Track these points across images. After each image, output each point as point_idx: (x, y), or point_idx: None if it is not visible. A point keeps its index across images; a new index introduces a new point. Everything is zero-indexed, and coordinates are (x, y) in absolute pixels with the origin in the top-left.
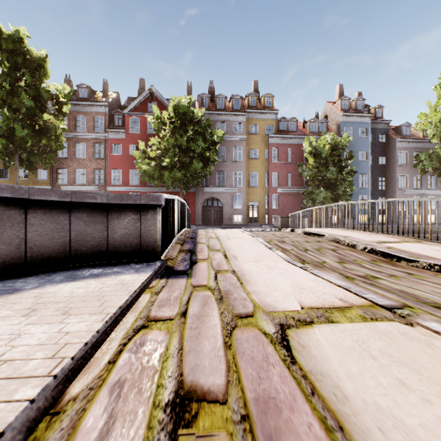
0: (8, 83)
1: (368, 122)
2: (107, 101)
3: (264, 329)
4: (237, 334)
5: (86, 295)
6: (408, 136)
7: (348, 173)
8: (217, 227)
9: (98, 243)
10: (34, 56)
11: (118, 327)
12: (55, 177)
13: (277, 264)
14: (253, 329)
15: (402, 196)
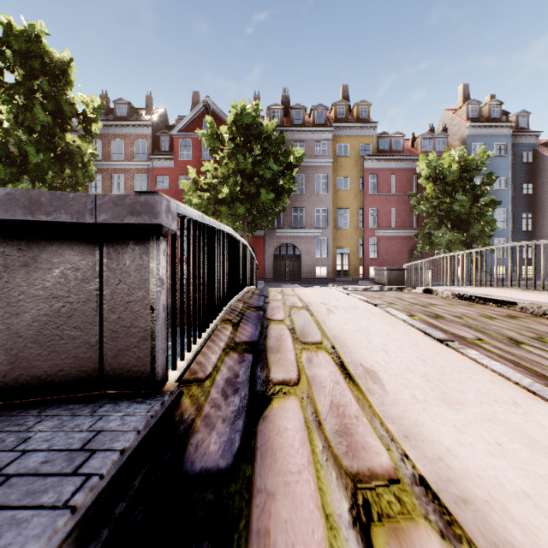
0: (21, 94)
1: (507, 134)
2: (151, 120)
3: None
4: None
5: None
6: None
7: (485, 205)
8: (293, 282)
9: None
10: (55, 59)
11: None
12: None
13: (544, 427)
14: None
15: None
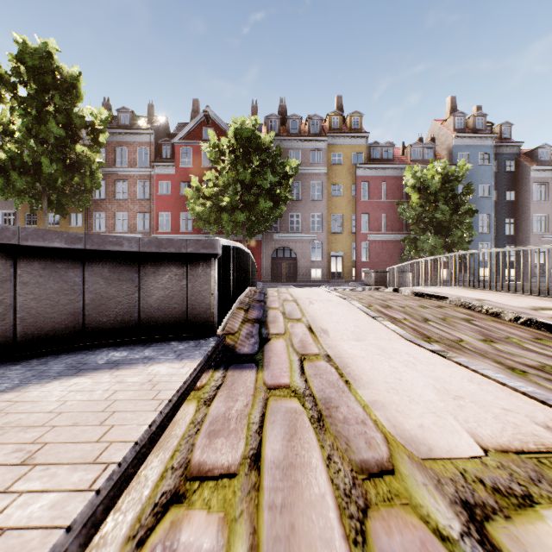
0: (34, 108)
1: (491, 145)
2: (153, 128)
3: (435, 520)
4: (377, 536)
5: (84, 409)
6: (547, 163)
7: (465, 213)
8: (289, 284)
9: (126, 311)
10: (65, 74)
11: (125, 497)
12: (91, 223)
13: (392, 345)
14: (408, 519)
15: (539, 243)
